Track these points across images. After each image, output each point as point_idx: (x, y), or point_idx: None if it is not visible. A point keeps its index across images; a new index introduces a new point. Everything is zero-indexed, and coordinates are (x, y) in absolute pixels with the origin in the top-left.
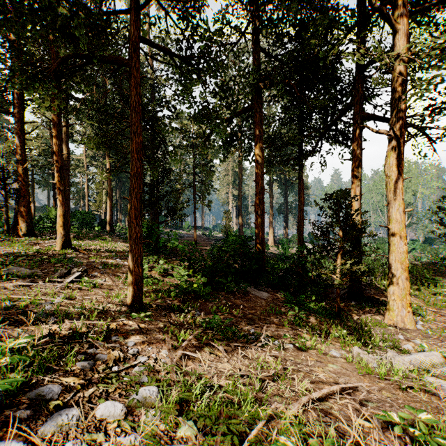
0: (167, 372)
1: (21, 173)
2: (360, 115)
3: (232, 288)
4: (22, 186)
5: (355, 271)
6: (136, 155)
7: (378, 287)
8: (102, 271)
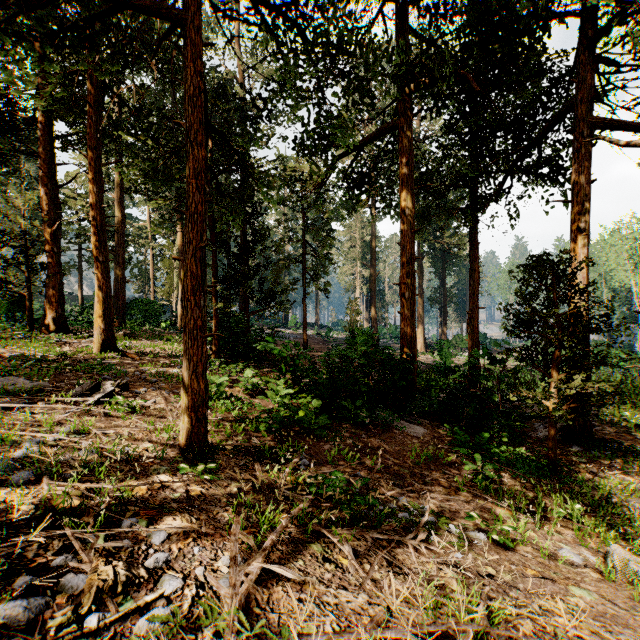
0: (219, 629)
1: (48, 240)
2: (587, 122)
3: (363, 419)
4: (50, 258)
5: (587, 394)
6: (195, 180)
7: (615, 422)
8: (154, 386)
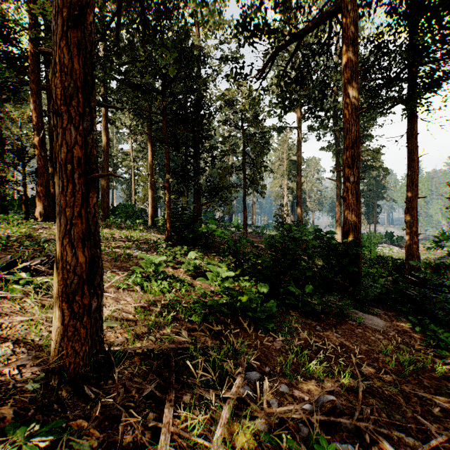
0: None
1: (37, 146)
2: None
3: (315, 307)
4: (39, 161)
5: None
6: None
7: None
8: None
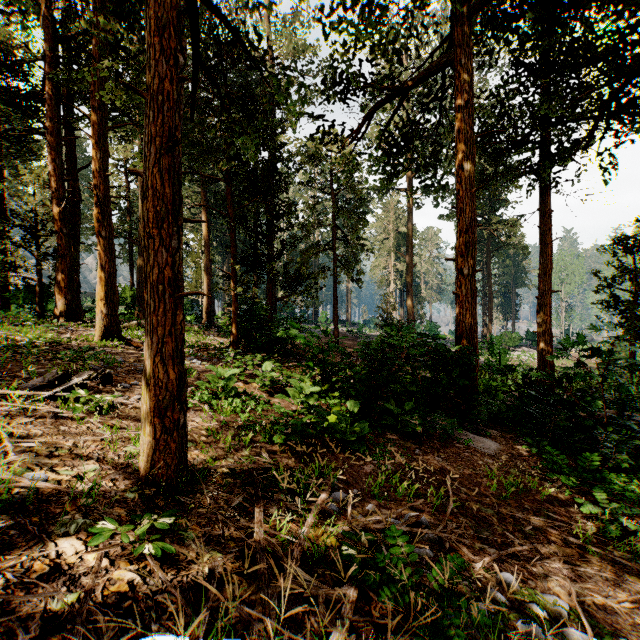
0: None
1: (57, 220)
2: None
3: (415, 428)
4: (59, 240)
5: None
6: (160, 39)
7: None
8: None
